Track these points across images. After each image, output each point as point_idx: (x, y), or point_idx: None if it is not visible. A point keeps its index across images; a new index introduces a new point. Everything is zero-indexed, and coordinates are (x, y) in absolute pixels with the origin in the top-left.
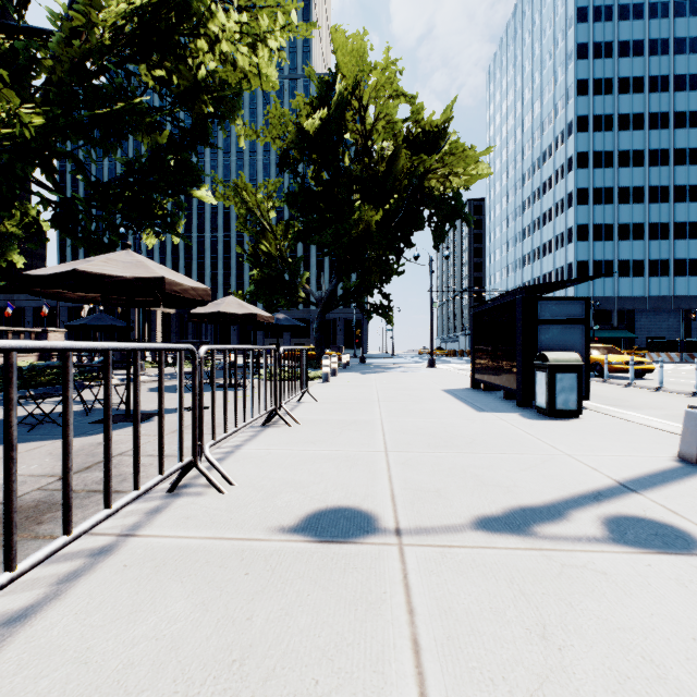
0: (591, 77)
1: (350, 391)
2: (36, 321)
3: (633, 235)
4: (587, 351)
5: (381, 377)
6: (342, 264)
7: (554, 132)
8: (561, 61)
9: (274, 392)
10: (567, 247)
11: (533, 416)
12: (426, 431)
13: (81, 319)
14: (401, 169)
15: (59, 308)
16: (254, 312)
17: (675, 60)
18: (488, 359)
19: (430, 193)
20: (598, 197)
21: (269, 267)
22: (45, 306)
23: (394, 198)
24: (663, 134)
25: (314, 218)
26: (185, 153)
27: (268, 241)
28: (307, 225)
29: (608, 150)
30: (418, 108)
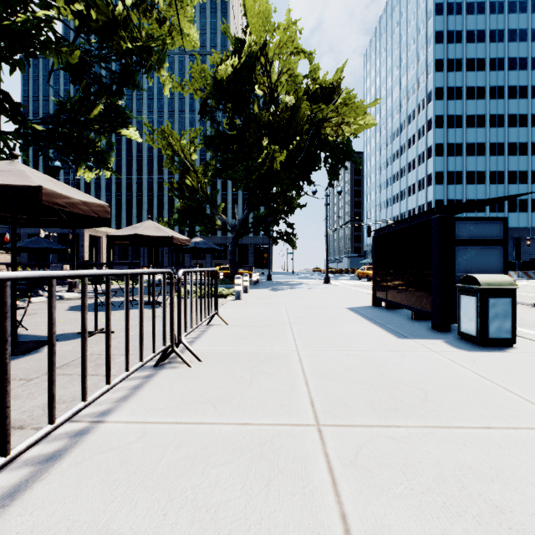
0: (446, 58)
1: (260, 310)
2: (0, 245)
3: (477, 180)
4: (505, 272)
5: (287, 294)
6: (252, 196)
7: (417, 100)
8: (422, 45)
9: (170, 325)
10: (427, 189)
11: (461, 345)
12: (357, 375)
13: (19, 242)
14: (302, 116)
15: (20, 235)
16: (170, 234)
17: (509, 46)
18: (392, 280)
19: (326, 139)
20: (451, 151)
21: (191, 200)
22: (7, 233)
23: (297, 141)
24: (500, 103)
25: (228, 157)
26: (115, 97)
27: (190, 178)
28: (223, 163)
29: (458, 114)
30: (316, 67)
